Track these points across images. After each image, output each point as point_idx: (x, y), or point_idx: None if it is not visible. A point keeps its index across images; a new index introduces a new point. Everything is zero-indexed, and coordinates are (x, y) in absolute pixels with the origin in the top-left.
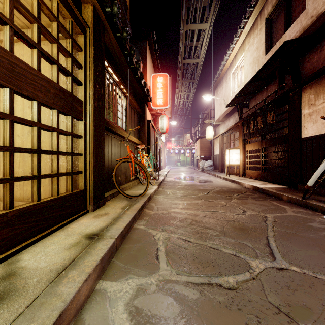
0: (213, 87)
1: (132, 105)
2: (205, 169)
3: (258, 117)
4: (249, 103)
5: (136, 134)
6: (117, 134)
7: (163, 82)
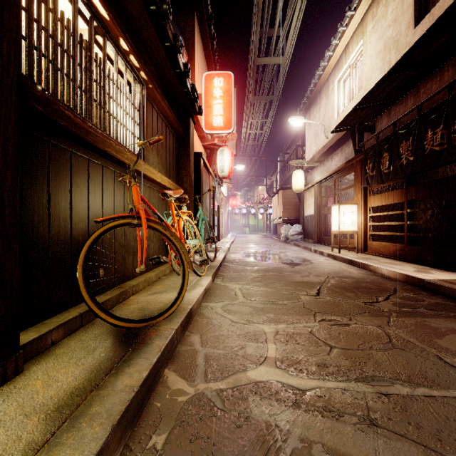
0: (303, 109)
1: (160, 111)
2: (291, 238)
3: (402, 143)
4: (375, 124)
5: (170, 172)
6: (105, 155)
7: (223, 87)
